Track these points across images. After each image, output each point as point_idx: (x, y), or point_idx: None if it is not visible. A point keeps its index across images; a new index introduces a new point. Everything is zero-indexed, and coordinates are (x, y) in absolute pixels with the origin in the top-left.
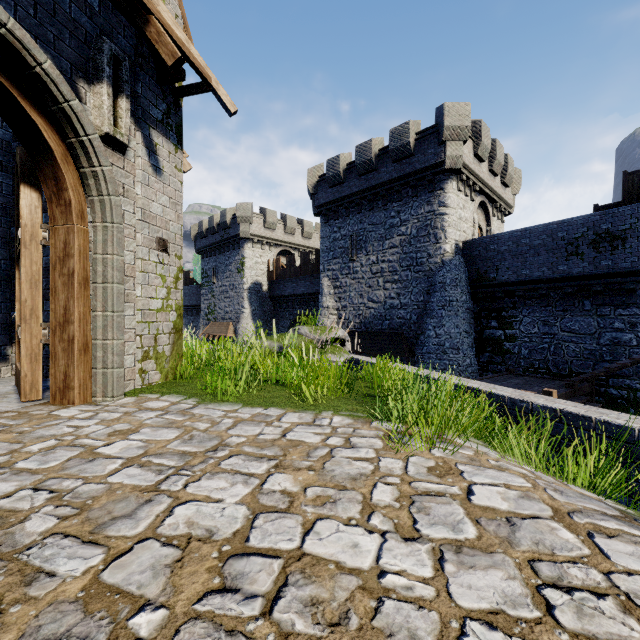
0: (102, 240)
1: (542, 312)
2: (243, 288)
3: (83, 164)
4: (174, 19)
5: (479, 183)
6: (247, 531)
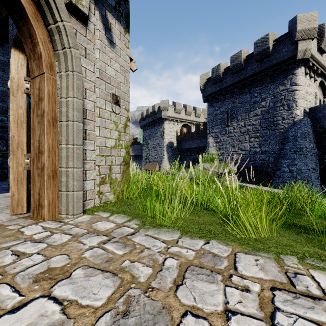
0: (65, 86)
1: None
2: (163, 145)
3: (49, 21)
4: None
5: (320, 68)
6: None
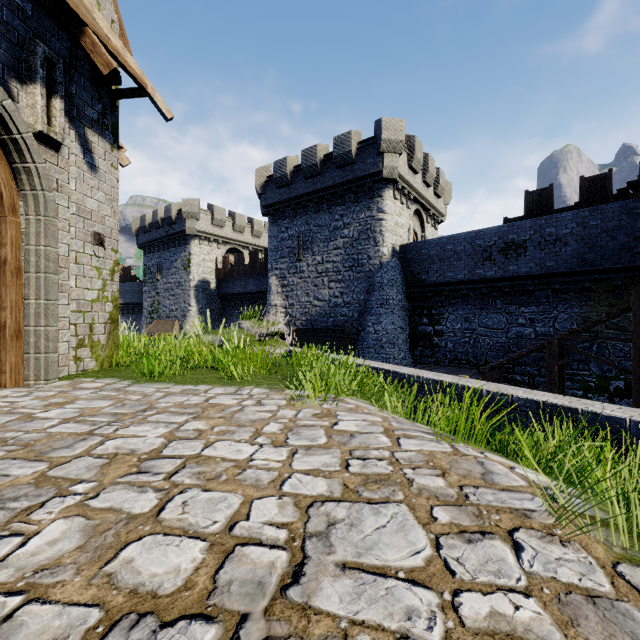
0: (35, 232)
1: (464, 310)
2: (189, 286)
3: (16, 160)
4: (110, 27)
5: (414, 193)
6: (162, 449)
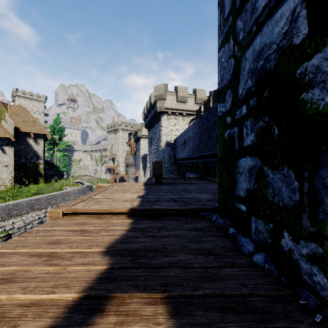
0: None
1: None
2: (140, 157)
3: None
4: (3, 128)
5: (185, 112)
6: None
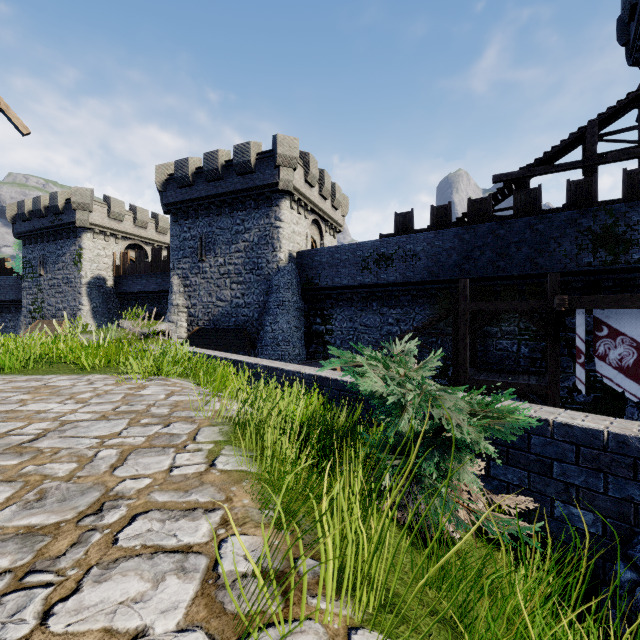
0: None
1: (349, 311)
2: (81, 282)
3: None
4: None
5: (311, 204)
6: None
